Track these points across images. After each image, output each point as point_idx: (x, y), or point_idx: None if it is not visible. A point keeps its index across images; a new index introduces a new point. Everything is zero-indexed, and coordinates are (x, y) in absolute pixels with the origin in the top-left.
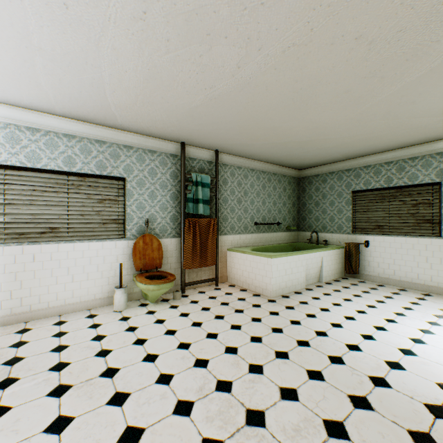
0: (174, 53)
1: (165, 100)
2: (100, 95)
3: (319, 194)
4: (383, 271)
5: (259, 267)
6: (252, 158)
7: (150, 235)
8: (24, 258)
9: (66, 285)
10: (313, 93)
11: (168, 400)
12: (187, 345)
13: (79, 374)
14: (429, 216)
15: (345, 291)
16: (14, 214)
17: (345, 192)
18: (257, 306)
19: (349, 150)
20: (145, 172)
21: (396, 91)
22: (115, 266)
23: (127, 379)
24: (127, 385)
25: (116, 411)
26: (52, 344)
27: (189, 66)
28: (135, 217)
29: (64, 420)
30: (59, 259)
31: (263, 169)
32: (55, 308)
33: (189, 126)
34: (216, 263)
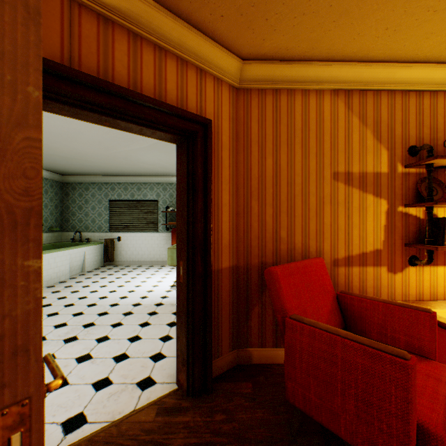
0: None
1: None
2: None
3: (83, 200)
4: (130, 257)
5: None
6: None
7: None
8: None
9: None
10: (78, 136)
11: None
12: None
13: None
14: (154, 219)
15: (103, 274)
16: None
17: (105, 200)
18: None
19: (107, 170)
20: None
21: (129, 150)
22: None
23: None
24: None
25: None
26: None
27: None
28: None
29: None
30: None
31: None
32: None
33: None
34: None
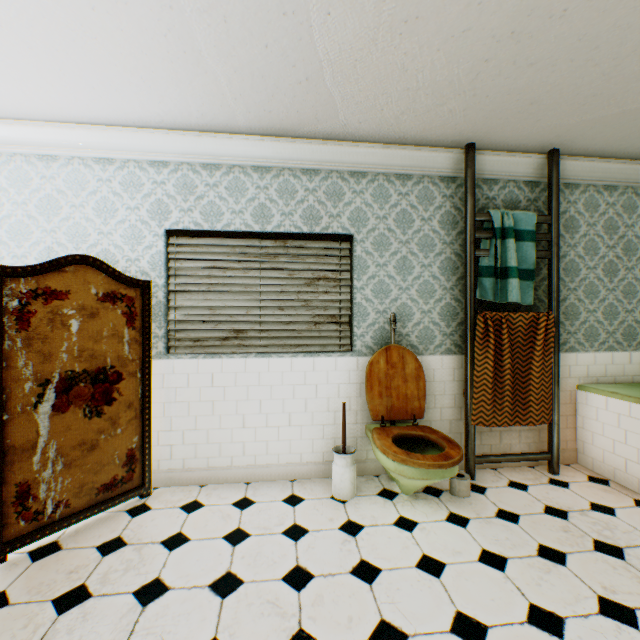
0: None
1: None
2: (300, 40)
3: None
4: None
5: None
6: None
7: (399, 348)
8: (199, 380)
9: (257, 431)
10: None
11: None
12: None
13: None
14: None
15: None
16: (187, 308)
17: None
18: None
19: None
20: (389, 221)
21: None
22: (335, 405)
23: None
24: None
25: None
26: (218, 563)
27: None
28: (369, 310)
29: None
30: (246, 384)
31: None
32: (240, 468)
33: (498, 81)
34: (550, 418)
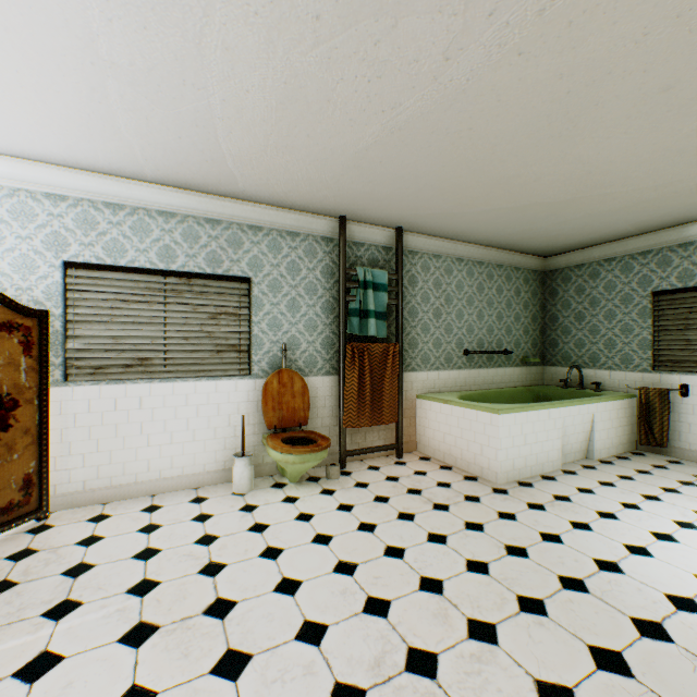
0: (327, 44)
1: (312, 139)
2: (209, 140)
3: (584, 300)
4: None
5: (475, 429)
6: (461, 238)
7: (289, 371)
8: (102, 405)
9: (162, 448)
10: (593, 100)
11: (317, 680)
12: (351, 568)
13: (171, 605)
14: None
15: (644, 480)
16: (88, 338)
17: (638, 293)
18: (474, 499)
19: (650, 215)
20: (282, 268)
21: None
22: (236, 421)
23: (248, 625)
24: (247, 638)
25: (226, 690)
26: (137, 545)
27: (354, 67)
28: (266, 341)
29: (140, 696)
30: (151, 407)
31: (479, 258)
32: (145, 483)
33: (353, 186)
34: (397, 419)
